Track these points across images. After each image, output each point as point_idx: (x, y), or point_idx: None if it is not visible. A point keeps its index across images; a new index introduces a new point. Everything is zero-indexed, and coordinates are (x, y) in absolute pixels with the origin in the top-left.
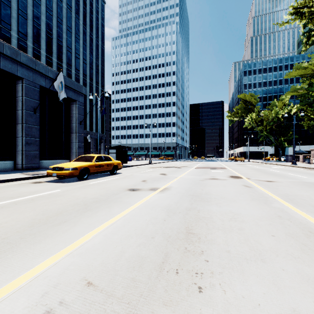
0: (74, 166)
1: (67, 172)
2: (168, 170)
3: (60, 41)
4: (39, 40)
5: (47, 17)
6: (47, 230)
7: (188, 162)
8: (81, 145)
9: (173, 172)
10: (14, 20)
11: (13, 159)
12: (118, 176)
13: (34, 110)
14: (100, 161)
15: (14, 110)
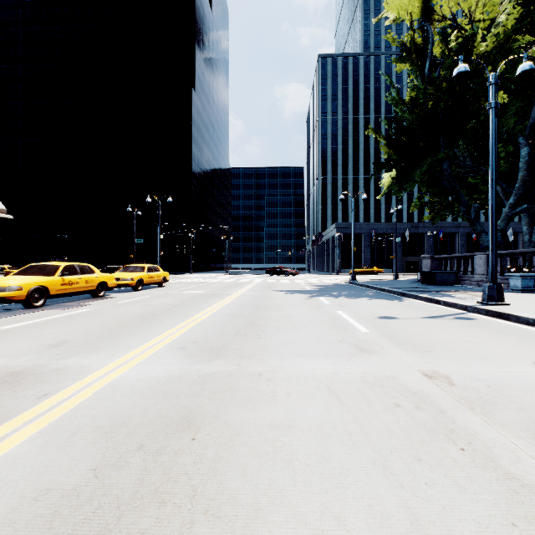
0: None
1: None
2: None
3: None
4: None
5: None
6: None
7: None
8: None
9: None
10: None
11: None
12: None
13: None
14: None
15: None
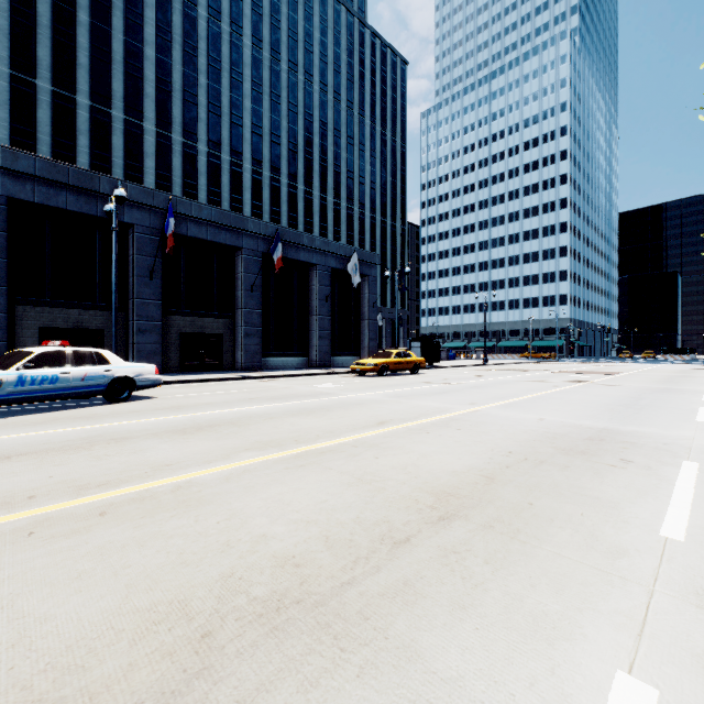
0: (375, 362)
1: (369, 368)
2: (495, 373)
3: (337, 166)
4: (311, 177)
5: (321, 136)
6: (375, 389)
7: (579, 363)
8: (373, 337)
9: (497, 375)
10: (284, 160)
11: (307, 355)
12: (420, 375)
13: (326, 298)
14: (399, 358)
15: (308, 300)
